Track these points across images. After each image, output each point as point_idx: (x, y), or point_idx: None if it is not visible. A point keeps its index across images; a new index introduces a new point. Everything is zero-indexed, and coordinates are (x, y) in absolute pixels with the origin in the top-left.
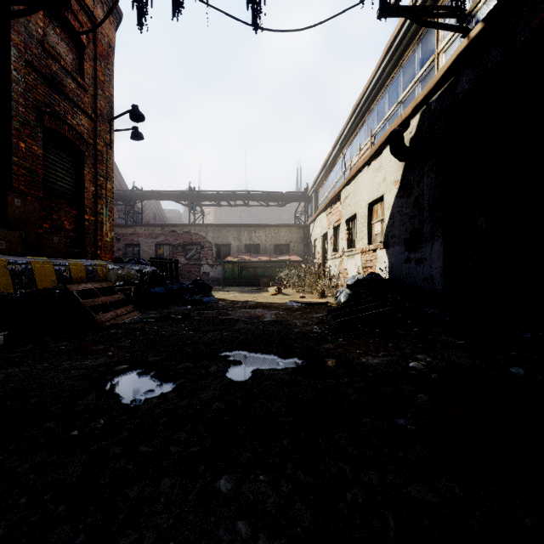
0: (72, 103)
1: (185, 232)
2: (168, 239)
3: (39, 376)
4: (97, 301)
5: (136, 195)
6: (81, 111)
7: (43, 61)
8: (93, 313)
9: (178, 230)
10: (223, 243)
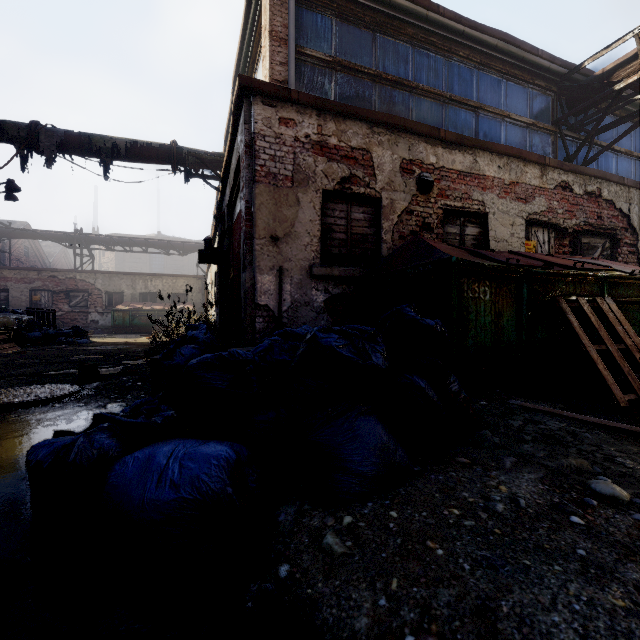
0: None
1: (69, 278)
2: (47, 284)
3: None
4: None
5: (2, 232)
6: None
7: None
8: None
9: (60, 276)
10: (116, 291)
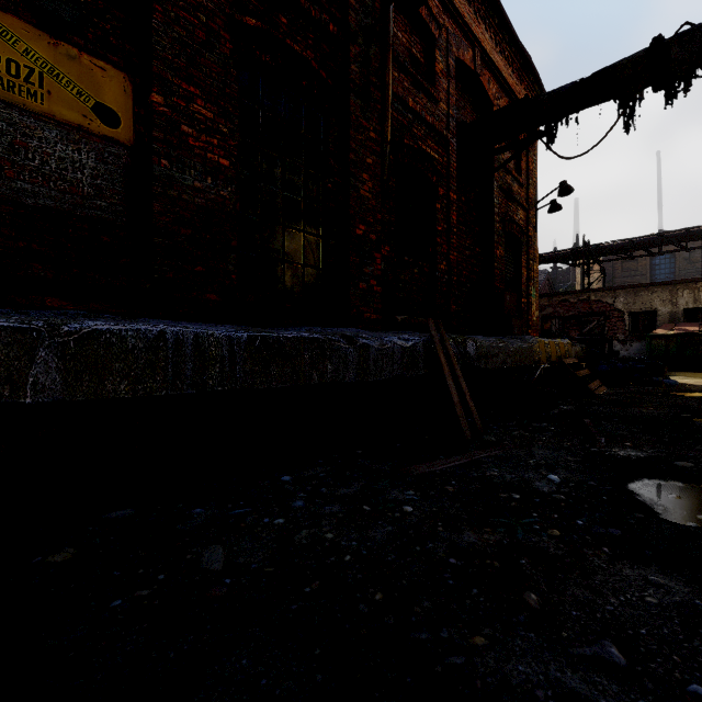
0: (516, 203)
1: (581, 300)
2: (557, 310)
3: (628, 411)
4: (580, 373)
5: None
6: (519, 207)
7: (504, 180)
8: (583, 382)
9: (571, 299)
10: (643, 310)
